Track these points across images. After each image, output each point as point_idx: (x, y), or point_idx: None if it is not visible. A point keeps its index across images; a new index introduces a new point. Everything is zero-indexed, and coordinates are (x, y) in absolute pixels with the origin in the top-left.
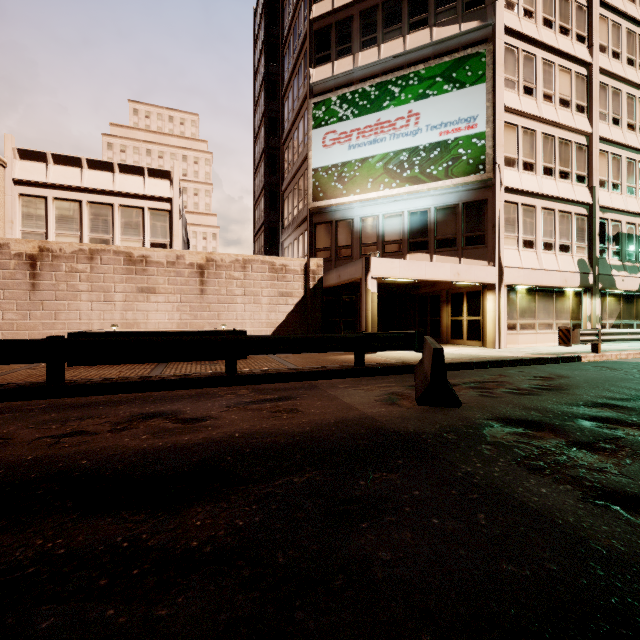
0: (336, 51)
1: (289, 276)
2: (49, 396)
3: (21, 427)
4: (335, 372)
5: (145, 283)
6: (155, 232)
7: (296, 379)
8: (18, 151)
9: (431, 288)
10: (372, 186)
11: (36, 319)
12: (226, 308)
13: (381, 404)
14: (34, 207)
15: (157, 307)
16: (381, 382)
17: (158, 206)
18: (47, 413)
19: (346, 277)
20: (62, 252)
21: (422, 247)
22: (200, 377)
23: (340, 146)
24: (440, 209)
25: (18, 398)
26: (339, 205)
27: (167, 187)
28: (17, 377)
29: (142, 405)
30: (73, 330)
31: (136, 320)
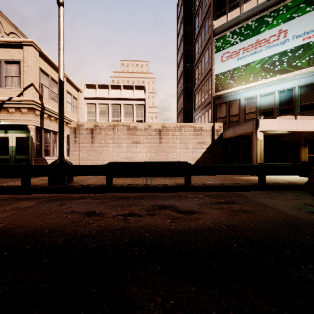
0: (229, 7)
1: (203, 133)
2: (107, 191)
3: (105, 208)
4: (247, 187)
5: (135, 139)
6: (138, 115)
7: (224, 190)
8: (86, 85)
9: (291, 137)
10: (253, 79)
11: (93, 156)
12: (171, 150)
13: (307, 212)
14: (91, 108)
15: (140, 150)
16: (286, 195)
17: (139, 103)
18: (112, 201)
19: (240, 132)
20: (102, 126)
21: (288, 111)
22: (173, 186)
23: (232, 59)
24: (302, 87)
25: (95, 191)
26: (231, 92)
27: (143, 93)
28: (92, 181)
29: (153, 200)
30: (106, 161)
31: (131, 156)
